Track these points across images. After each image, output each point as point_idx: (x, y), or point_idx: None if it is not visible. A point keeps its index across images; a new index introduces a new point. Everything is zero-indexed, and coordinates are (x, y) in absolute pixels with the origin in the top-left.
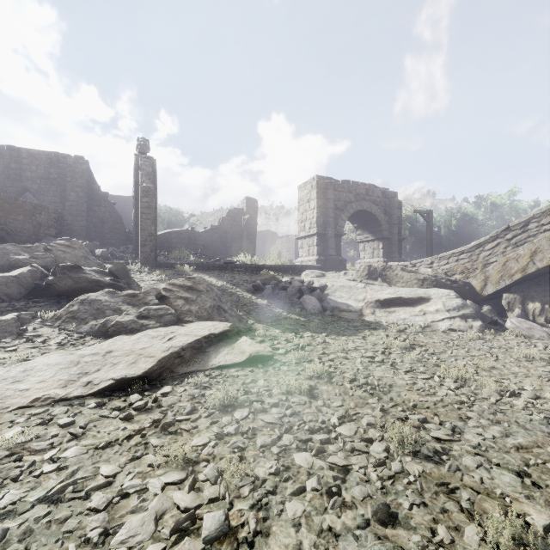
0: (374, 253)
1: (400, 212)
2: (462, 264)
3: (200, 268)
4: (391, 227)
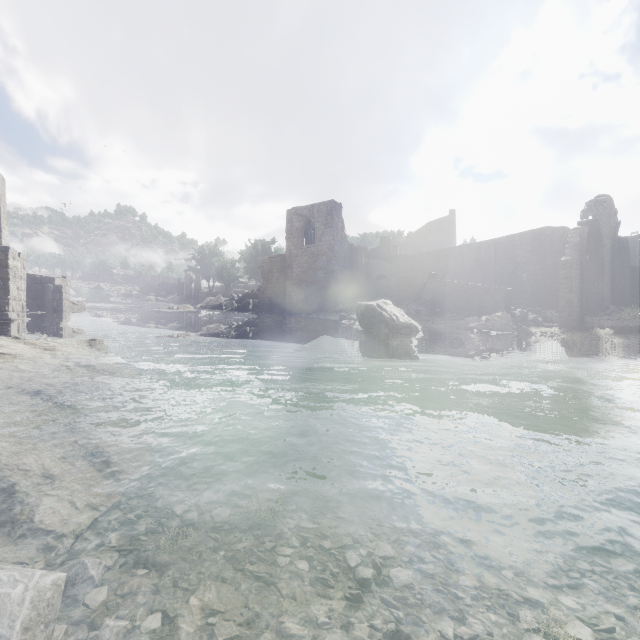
0: None
1: None
2: None
3: (626, 331)
4: None
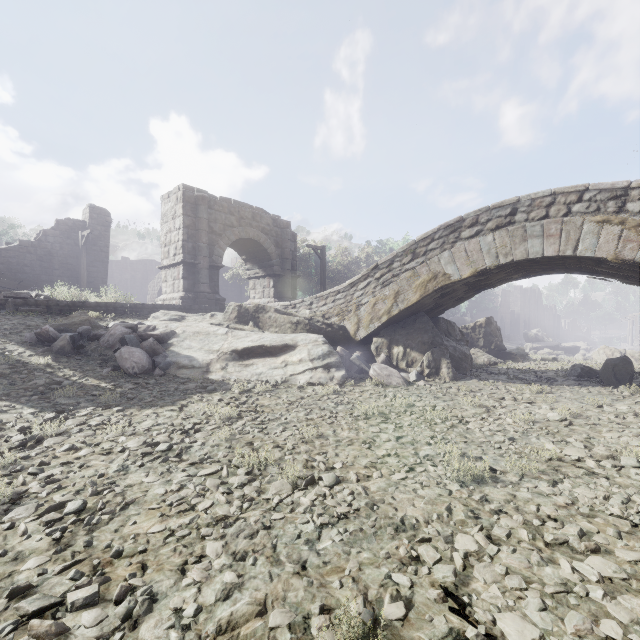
0: (265, 292)
1: (295, 246)
2: (339, 305)
3: None
4: (283, 262)
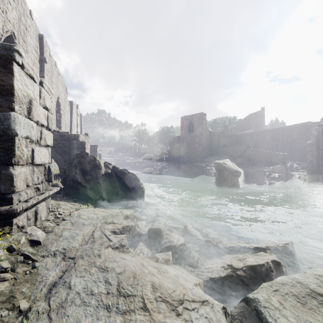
0: None
1: None
2: None
3: None
4: None
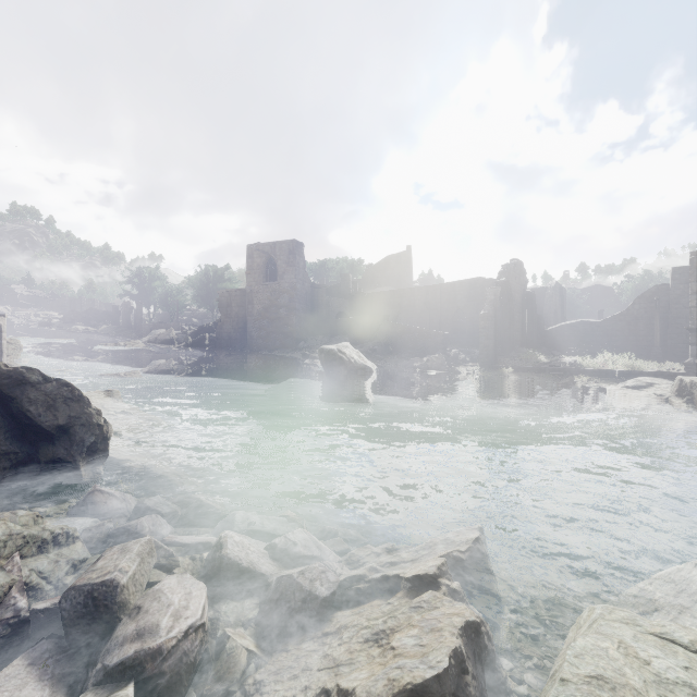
0: None
1: None
2: None
3: (521, 370)
4: None
